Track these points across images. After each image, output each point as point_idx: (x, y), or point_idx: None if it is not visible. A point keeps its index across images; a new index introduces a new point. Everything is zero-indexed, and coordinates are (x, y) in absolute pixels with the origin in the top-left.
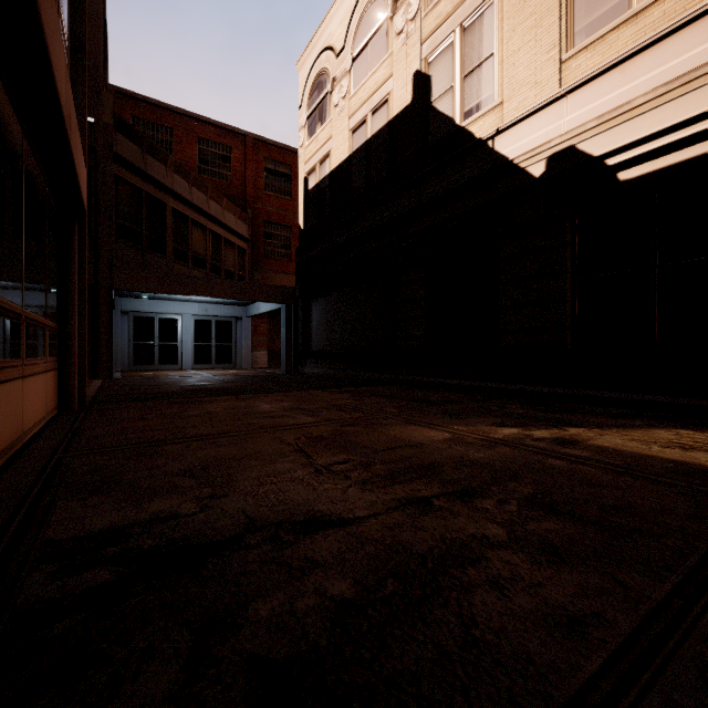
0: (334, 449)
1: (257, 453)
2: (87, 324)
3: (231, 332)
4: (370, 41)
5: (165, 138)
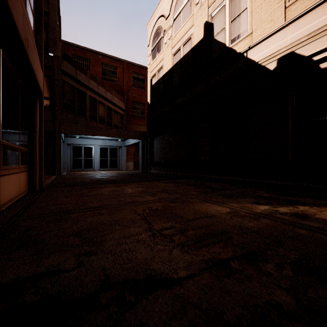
0: (164, 218)
1: (120, 220)
2: (50, 149)
3: (117, 153)
4: (182, 10)
5: (86, 64)
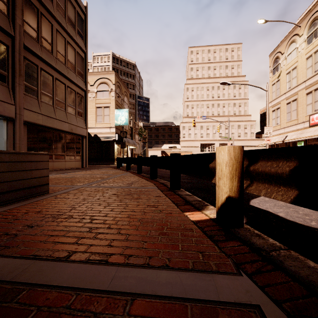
0: None
1: None
2: None
3: None
4: None
5: None
